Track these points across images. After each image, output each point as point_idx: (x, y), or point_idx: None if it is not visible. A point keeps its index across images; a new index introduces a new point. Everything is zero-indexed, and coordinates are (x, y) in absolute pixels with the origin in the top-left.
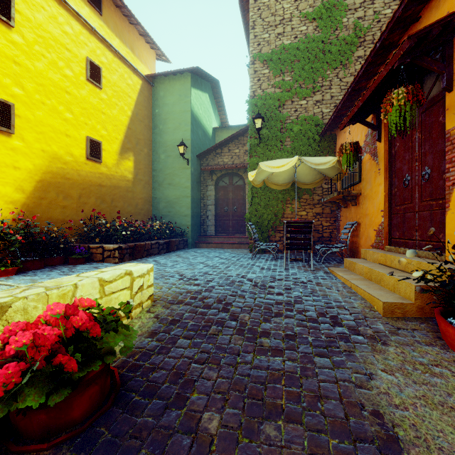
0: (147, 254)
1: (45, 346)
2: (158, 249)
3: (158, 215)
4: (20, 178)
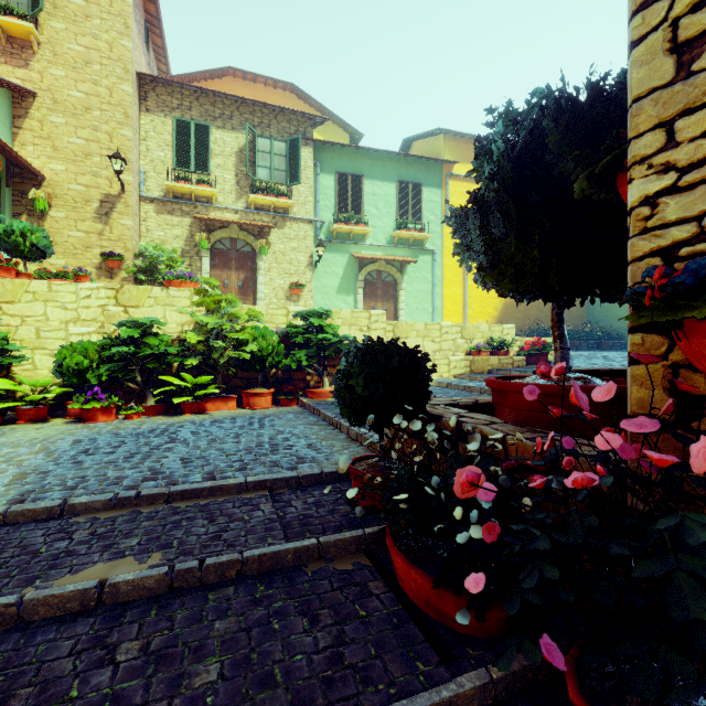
0: (576, 349)
1: (534, 343)
2: (587, 348)
3: (593, 321)
4: (496, 303)
